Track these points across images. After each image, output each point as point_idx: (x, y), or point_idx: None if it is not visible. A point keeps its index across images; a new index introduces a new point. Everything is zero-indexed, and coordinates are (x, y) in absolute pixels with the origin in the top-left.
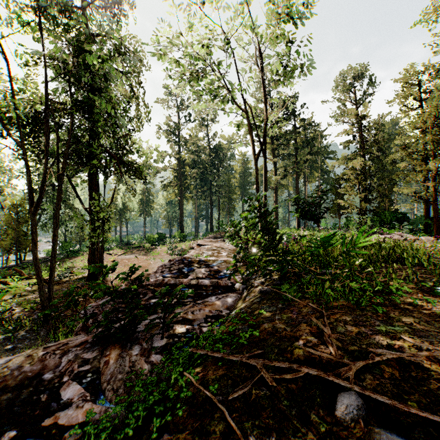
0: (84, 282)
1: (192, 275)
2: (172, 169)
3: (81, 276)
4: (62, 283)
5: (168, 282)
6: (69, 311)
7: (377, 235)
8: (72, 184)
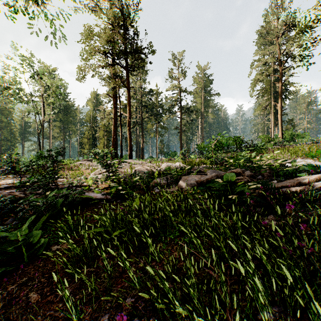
0: None
1: None
2: None
3: None
4: None
5: None
6: None
7: None
8: None
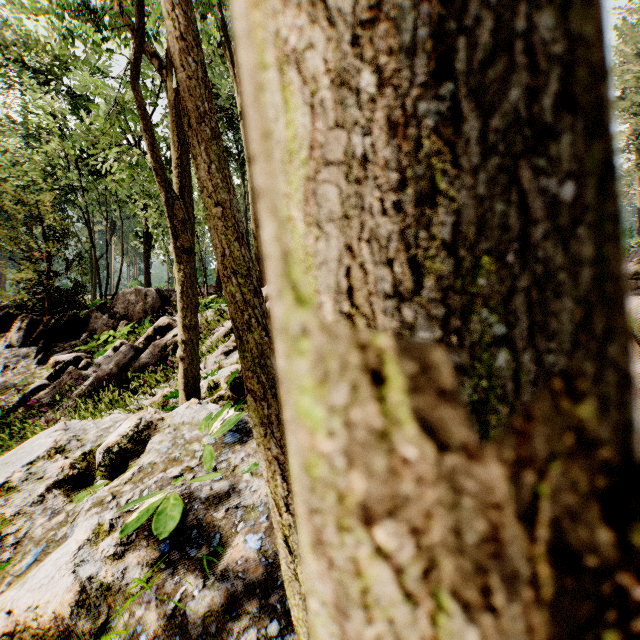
0: None
1: None
2: None
3: None
4: None
5: None
6: None
7: None
8: None
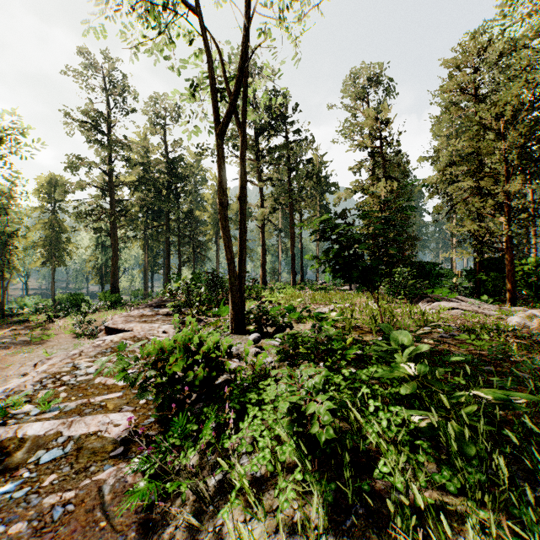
0: None
1: None
2: (101, 189)
3: None
4: None
5: None
6: None
7: (435, 302)
8: None
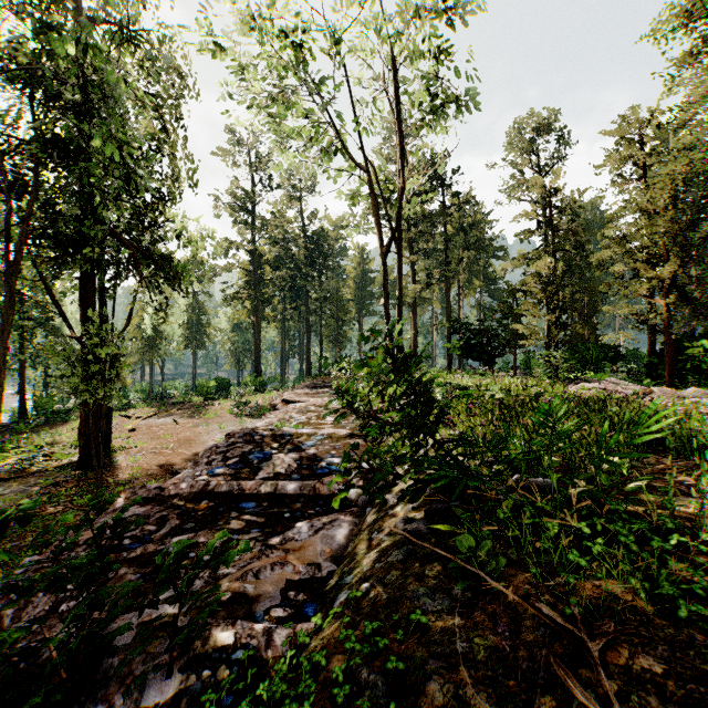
0: (70, 474)
1: (267, 469)
2: (242, 270)
3: (67, 460)
4: (27, 476)
5: (217, 489)
6: (29, 535)
7: (581, 383)
8: (50, 292)
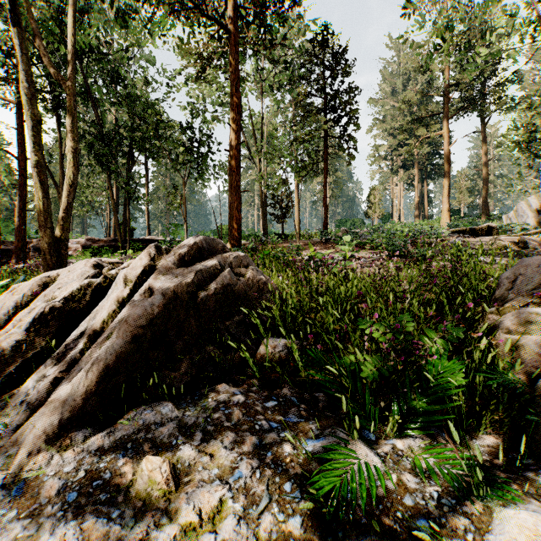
0: None
1: None
2: None
3: None
4: None
5: None
6: None
7: None
8: None
